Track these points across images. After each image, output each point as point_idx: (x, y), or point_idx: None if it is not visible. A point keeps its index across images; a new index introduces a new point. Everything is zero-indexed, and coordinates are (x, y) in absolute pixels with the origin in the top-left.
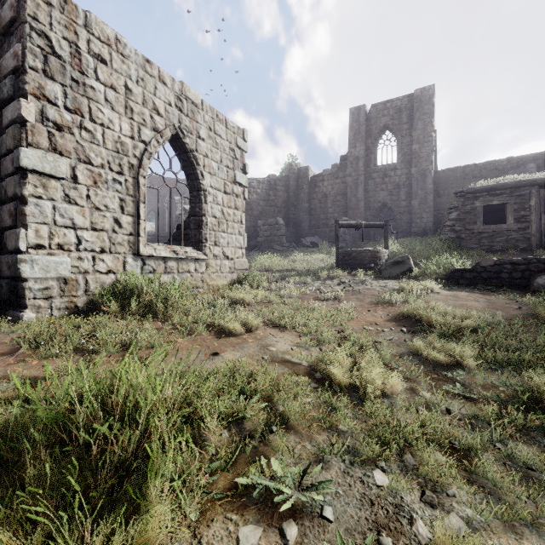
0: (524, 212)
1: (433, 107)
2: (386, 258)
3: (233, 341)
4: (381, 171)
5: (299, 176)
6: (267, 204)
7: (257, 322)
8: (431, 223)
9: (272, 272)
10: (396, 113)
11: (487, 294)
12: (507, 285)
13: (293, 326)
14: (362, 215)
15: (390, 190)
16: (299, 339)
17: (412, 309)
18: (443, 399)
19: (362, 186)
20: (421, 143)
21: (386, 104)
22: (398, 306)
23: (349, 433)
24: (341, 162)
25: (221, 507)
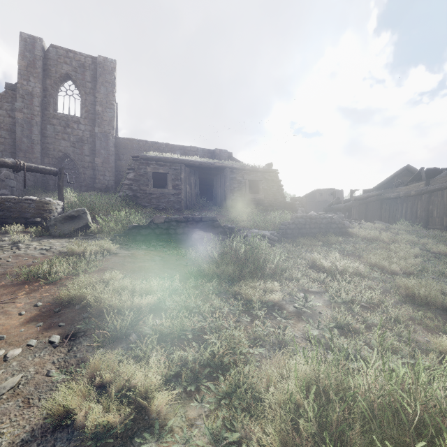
0: (178, 182)
1: (114, 80)
2: (59, 211)
3: None
4: (62, 119)
5: None
6: None
7: None
8: (113, 181)
9: None
10: (80, 67)
11: (161, 250)
12: (173, 240)
13: None
14: (38, 161)
15: (73, 142)
16: None
17: (77, 291)
18: None
19: (38, 128)
20: (104, 107)
21: (68, 52)
22: (61, 282)
23: None
24: (6, 90)
25: None
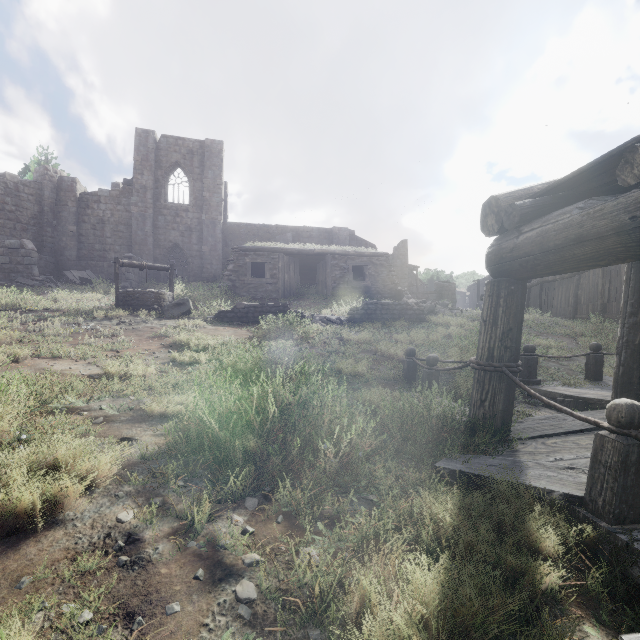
0: (276, 271)
1: (222, 162)
2: (170, 300)
3: (0, 368)
4: (172, 209)
5: (61, 187)
6: (1, 216)
7: (26, 352)
8: (220, 270)
9: (20, 313)
10: (188, 154)
11: (238, 327)
12: (252, 322)
13: (68, 356)
14: (151, 253)
15: (182, 231)
16: (76, 363)
17: (180, 337)
18: (178, 373)
19: (151, 220)
20: (211, 192)
21: (178, 140)
22: (172, 337)
23: (118, 391)
24: (124, 186)
25: (40, 416)
